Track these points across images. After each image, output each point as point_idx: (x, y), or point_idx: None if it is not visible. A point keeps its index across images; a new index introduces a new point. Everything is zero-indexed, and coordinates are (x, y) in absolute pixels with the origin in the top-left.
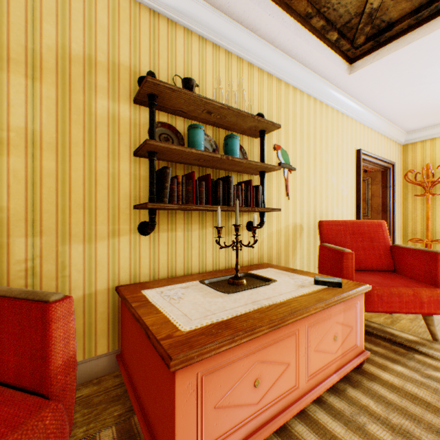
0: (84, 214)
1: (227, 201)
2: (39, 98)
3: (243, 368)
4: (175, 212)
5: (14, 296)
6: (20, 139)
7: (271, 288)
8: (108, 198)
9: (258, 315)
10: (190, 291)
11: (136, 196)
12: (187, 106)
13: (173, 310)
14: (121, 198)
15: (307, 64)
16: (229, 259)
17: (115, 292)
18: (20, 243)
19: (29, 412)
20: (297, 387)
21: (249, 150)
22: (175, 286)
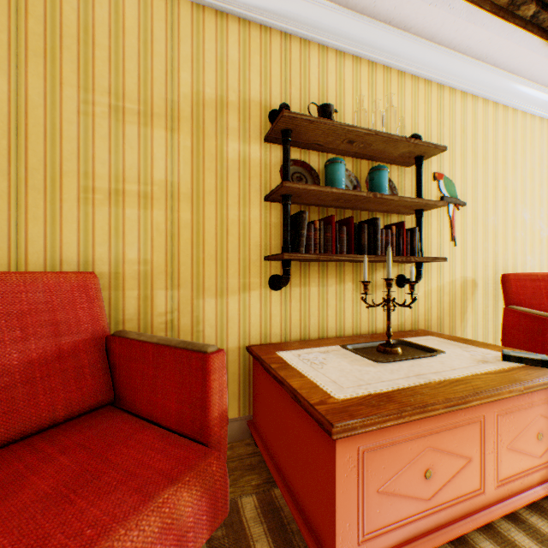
0: (216, 267)
1: (372, 250)
2: (177, 149)
3: (411, 452)
4: (308, 264)
5: (174, 345)
6: (161, 192)
7: (438, 361)
8: (238, 249)
9: (428, 391)
10: (331, 356)
11: (266, 246)
12: (324, 138)
13: (318, 375)
14: (251, 248)
15: (484, 57)
16: (373, 322)
17: (245, 352)
18: (161, 295)
19: (197, 456)
20: (481, 492)
21: (399, 183)
22: (312, 350)
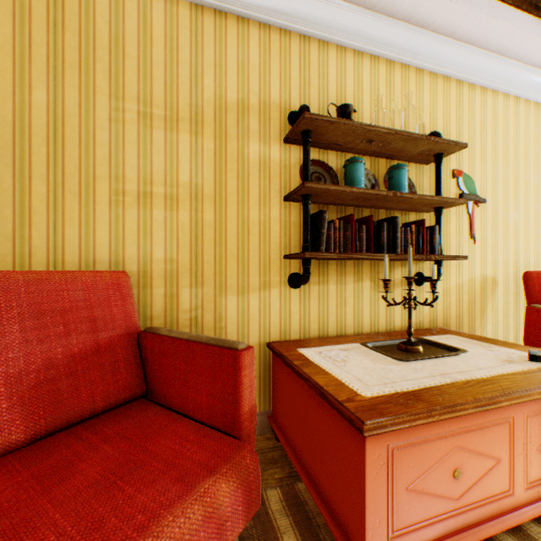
0: (237, 265)
1: (392, 248)
2: (200, 152)
3: (439, 451)
4: (327, 262)
5: (205, 342)
6: (186, 194)
7: (462, 360)
8: (259, 248)
9: (455, 390)
10: (352, 354)
11: (286, 245)
12: (343, 138)
13: (342, 373)
14: (271, 247)
15: (505, 51)
16: (391, 320)
17: (265, 348)
18: (186, 293)
19: (231, 449)
20: (510, 493)
21: (417, 180)
22: (332, 347)
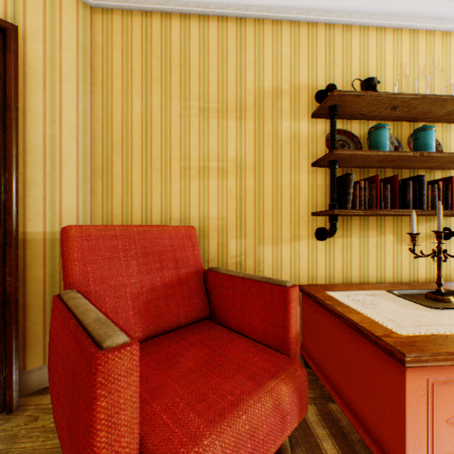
0: (272, 221)
1: (417, 204)
2: (243, 133)
3: None
4: (350, 218)
5: (257, 279)
6: (233, 166)
7: None
8: (290, 207)
9: None
10: (379, 299)
11: (312, 204)
12: (367, 108)
13: (373, 313)
14: (300, 206)
15: None
16: (414, 272)
17: None
18: (233, 243)
19: (284, 362)
20: None
21: (443, 139)
22: (358, 292)
